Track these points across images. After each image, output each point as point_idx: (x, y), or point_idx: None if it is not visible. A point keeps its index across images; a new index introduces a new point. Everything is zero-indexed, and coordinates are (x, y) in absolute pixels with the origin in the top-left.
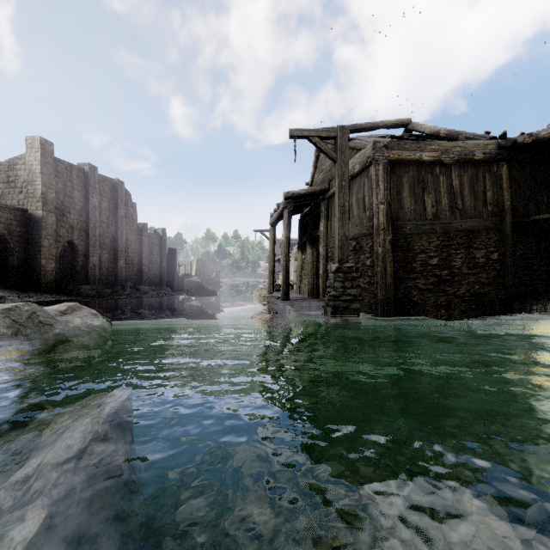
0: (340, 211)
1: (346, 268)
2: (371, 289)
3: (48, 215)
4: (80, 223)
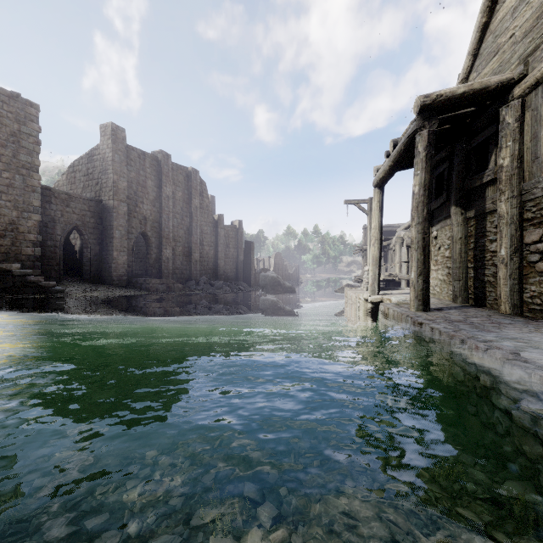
0: None
1: None
2: None
3: (120, 205)
4: (153, 214)
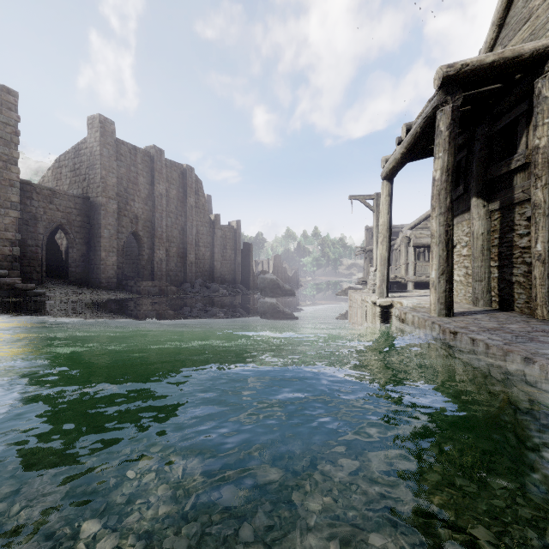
0: None
1: None
2: None
3: (108, 202)
4: (145, 213)
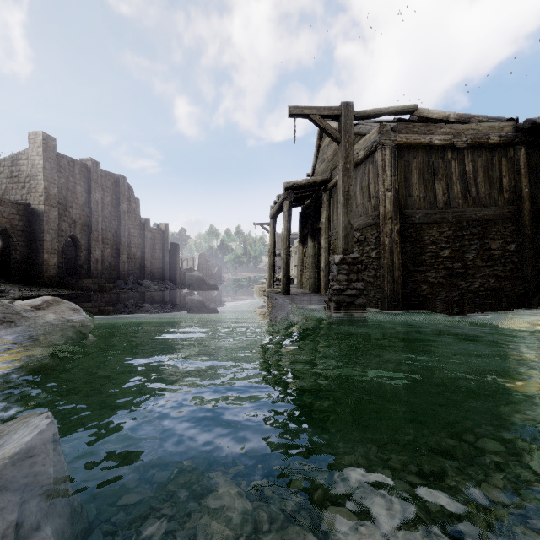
0: (344, 197)
1: (351, 259)
2: (377, 282)
3: (50, 209)
4: (82, 218)
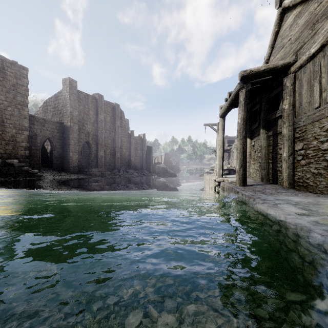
0: None
1: None
2: None
3: (74, 125)
4: (93, 131)
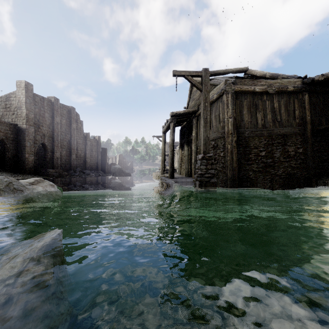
0: (204, 122)
1: (208, 157)
2: (224, 170)
3: (29, 127)
4: (49, 133)
